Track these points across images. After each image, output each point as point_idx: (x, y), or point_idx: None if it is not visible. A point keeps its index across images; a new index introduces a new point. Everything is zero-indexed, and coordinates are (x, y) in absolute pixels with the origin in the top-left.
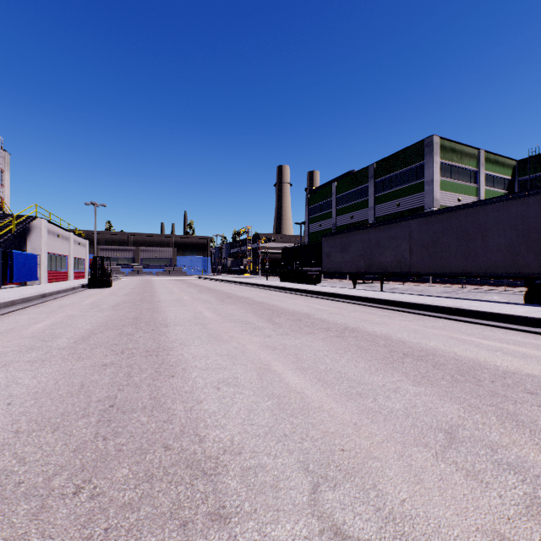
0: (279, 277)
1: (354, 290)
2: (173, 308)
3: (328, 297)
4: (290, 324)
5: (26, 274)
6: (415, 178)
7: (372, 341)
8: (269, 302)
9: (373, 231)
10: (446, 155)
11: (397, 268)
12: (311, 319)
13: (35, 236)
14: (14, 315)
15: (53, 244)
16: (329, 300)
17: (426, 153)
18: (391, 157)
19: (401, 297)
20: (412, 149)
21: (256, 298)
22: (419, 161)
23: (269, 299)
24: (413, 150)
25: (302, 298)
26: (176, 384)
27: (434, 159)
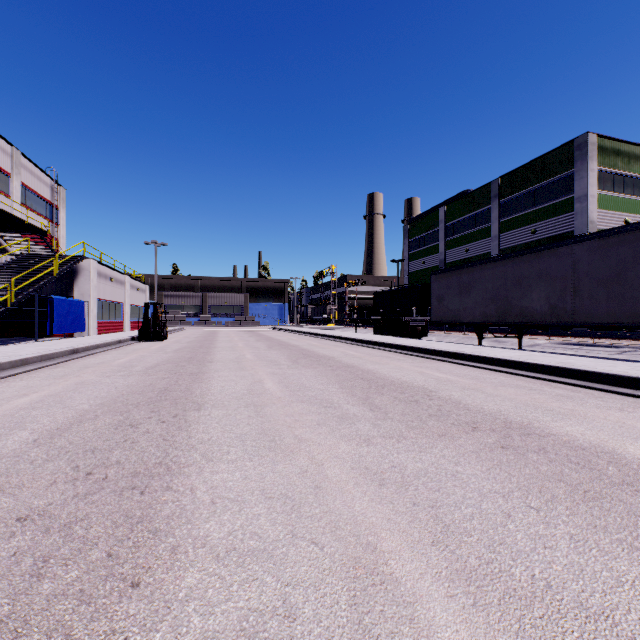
0: (371, 328)
1: (484, 348)
2: (225, 374)
3: (448, 359)
4: (401, 410)
5: (70, 324)
6: (559, 194)
7: (586, 465)
8: (361, 364)
9: (510, 263)
10: (607, 159)
11: (551, 316)
12: (435, 401)
13: (82, 279)
14: (12, 381)
15: (105, 289)
16: (450, 363)
17: (576, 158)
18: (524, 168)
19: (572, 361)
20: (554, 154)
21: (343, 359)
22: (566, 169)
23: (361, 360)
24: (557, 156)
25: (408, 360)
26: (122, 633)
27: (588, 165)
